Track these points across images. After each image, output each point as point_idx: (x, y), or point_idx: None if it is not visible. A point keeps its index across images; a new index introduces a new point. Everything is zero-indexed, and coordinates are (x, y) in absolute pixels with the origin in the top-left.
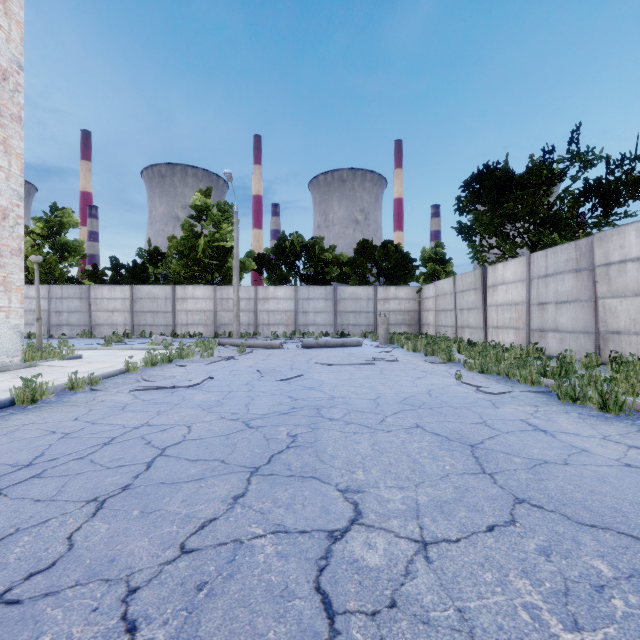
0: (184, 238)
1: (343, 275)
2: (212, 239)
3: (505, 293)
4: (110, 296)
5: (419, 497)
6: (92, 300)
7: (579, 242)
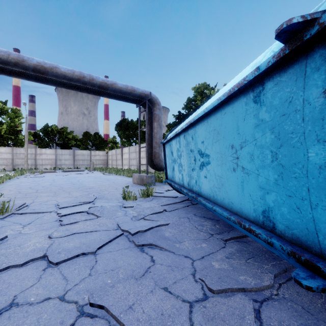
0: None
1: (77, 144)
2: (9, 125)
3: (126, 156)
4: None
5: (87, 179)
6: None
7: (135, 146)
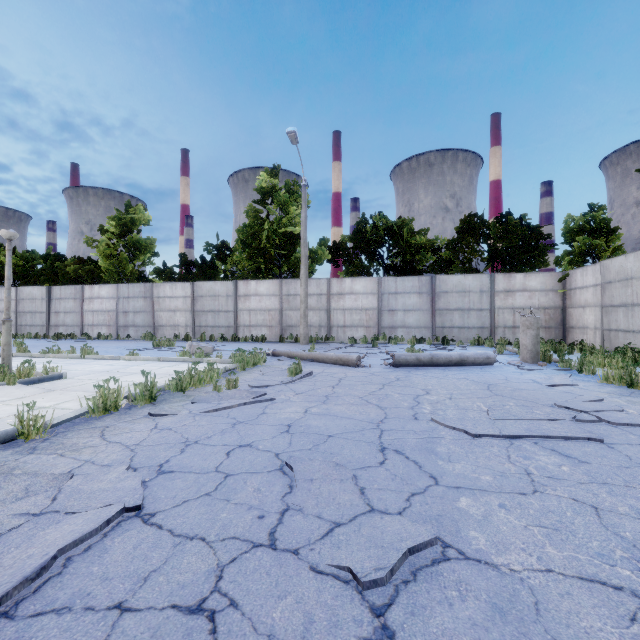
0: (247, 225)
1: (440, 263)
2: (278, 225)
3: None
4: (172, 294)
5: None
6: (155, 299)
7: None
